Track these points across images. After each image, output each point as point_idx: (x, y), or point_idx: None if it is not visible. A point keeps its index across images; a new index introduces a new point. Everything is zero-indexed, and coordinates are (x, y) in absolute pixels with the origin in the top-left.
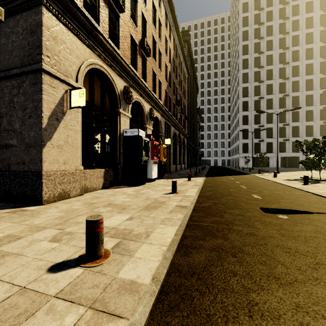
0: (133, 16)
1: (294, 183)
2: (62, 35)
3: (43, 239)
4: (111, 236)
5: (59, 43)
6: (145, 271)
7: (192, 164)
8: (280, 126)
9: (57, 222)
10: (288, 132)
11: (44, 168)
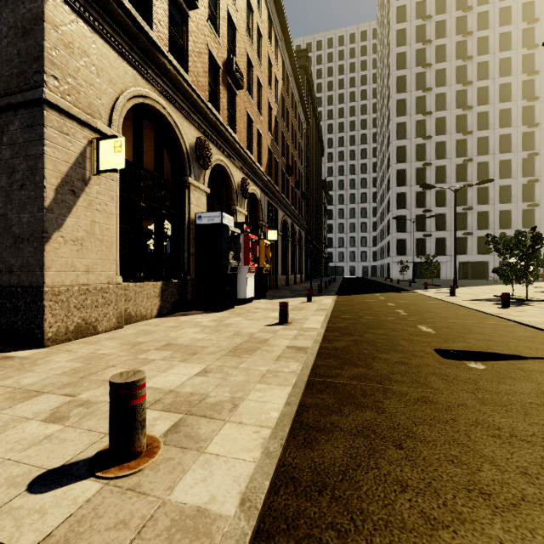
0: (212, 18)
1: (485, 305)
2: (82, 40)
3: (32, 417)
4: (165, 407)
5: (76, 54)
6: (227, 484)
7: (314, 274)
8: (458, 211)
9: (66, 380)
10: (471, 221)
11: (48, 280)
